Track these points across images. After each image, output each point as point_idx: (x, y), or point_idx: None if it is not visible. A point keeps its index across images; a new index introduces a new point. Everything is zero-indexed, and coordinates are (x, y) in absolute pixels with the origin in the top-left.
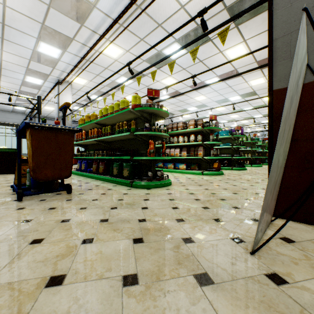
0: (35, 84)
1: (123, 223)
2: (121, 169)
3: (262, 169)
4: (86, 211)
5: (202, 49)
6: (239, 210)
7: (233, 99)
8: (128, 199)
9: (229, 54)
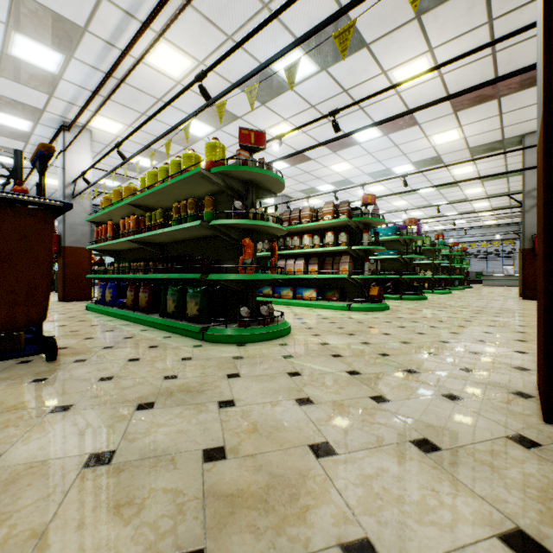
0: (16, 129)
1: (155, 472)
2: (183, 300)
3: (454, 298)
4: (65, 419)
5: (349, 64)
6: (464, 406)
7: (400, 170)
8: (190, 376)
9: (400, 78)
